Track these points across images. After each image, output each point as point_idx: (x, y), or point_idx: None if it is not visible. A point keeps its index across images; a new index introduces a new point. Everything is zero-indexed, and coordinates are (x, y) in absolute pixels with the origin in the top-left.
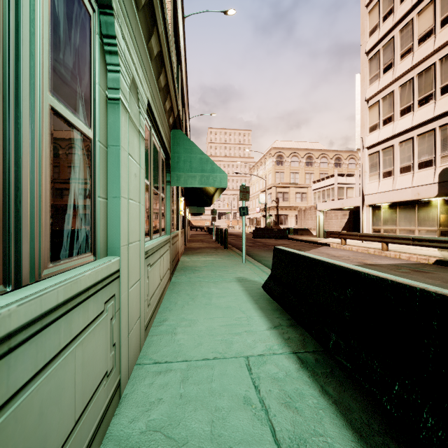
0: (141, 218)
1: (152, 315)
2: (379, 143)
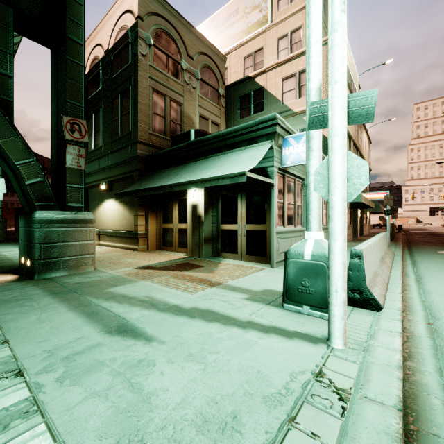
0: None
1: None
2: None
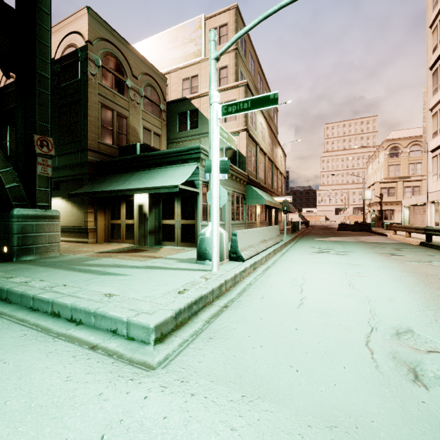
0: (230, 216)
1: None
2: (437, 148)
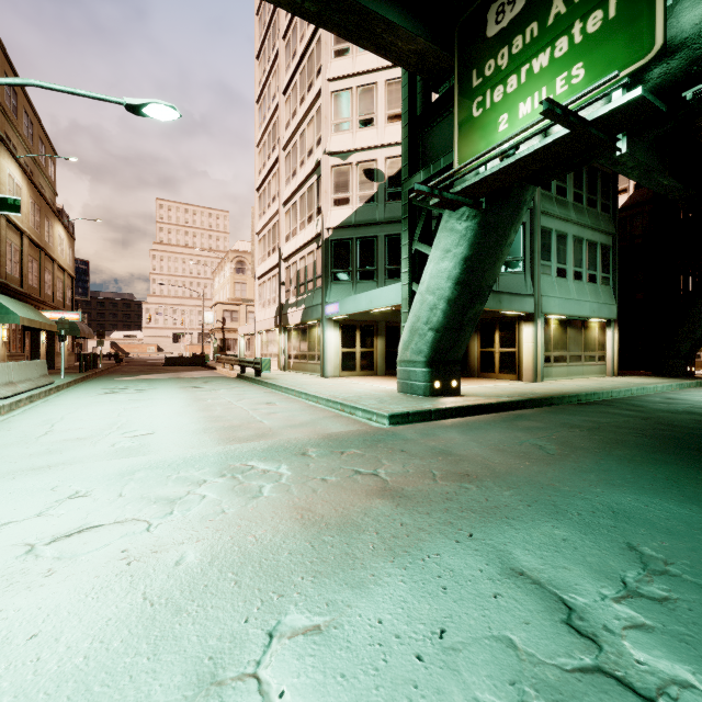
0: None
1: None
2: (262, 276)
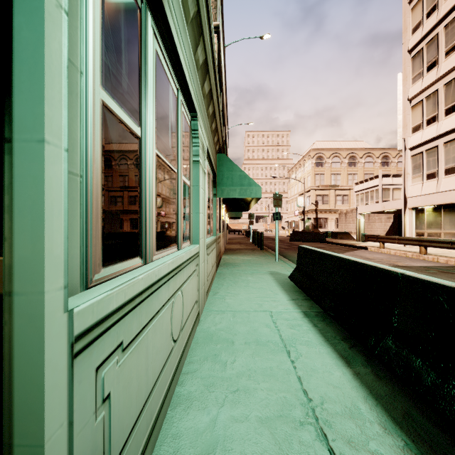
0: (205, 223)
1: (209, 288)
2: (422, 143)
